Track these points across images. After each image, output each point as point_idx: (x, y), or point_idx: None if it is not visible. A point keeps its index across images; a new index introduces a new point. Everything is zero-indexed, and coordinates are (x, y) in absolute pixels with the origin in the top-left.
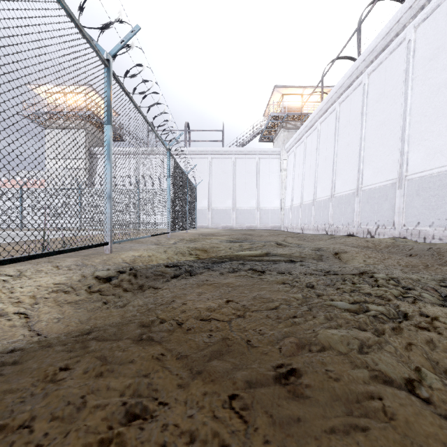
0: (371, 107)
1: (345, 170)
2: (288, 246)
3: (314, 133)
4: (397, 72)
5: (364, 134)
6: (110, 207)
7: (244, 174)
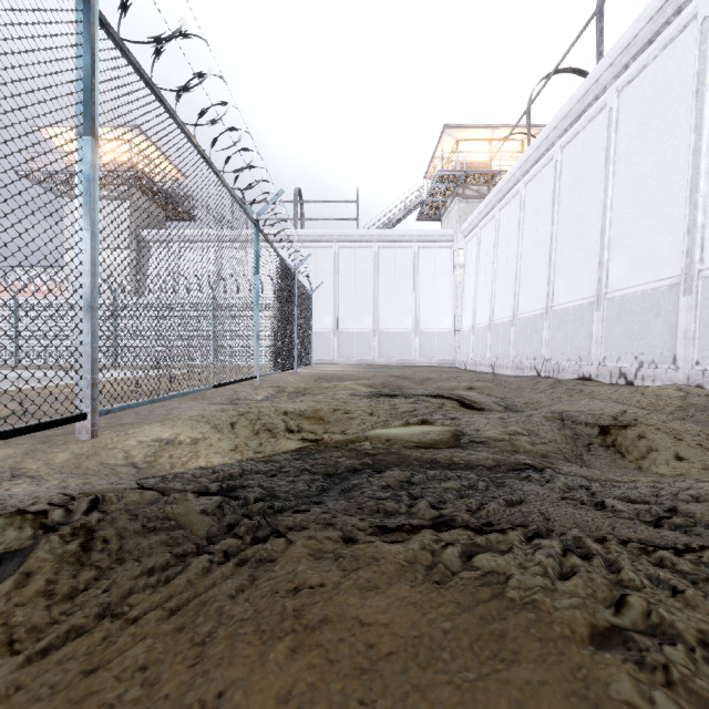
0: (625, 149)
1: (573, 264)
2: (486, 407)
3: (514, 201)
4: (678, 81)
5: (612, 198)
6: (89, 331)
7: (392, 273)
